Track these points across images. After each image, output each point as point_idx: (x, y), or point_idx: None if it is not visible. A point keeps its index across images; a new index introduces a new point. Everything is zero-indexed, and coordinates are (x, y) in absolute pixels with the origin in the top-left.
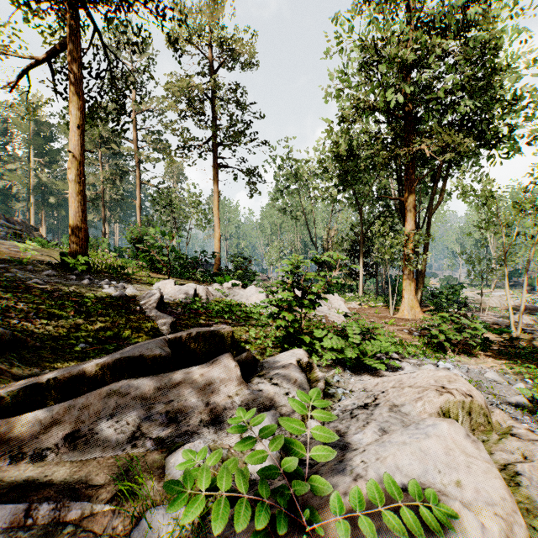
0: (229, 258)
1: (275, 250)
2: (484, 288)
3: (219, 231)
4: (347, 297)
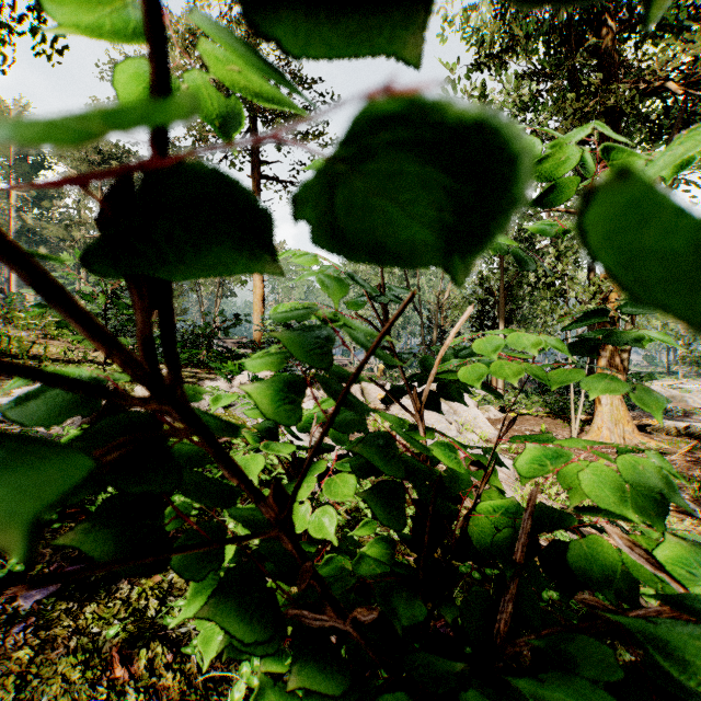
0: (259, 325)
1: (358, 321)
2: (666, 378)
3: (261, 285)
4: (478, 396)
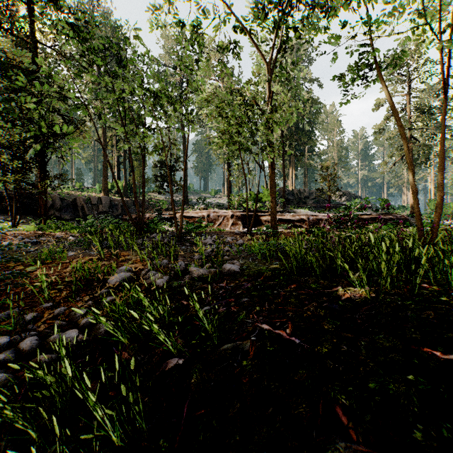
0: None
1: None
2: None
3: None
4: None
